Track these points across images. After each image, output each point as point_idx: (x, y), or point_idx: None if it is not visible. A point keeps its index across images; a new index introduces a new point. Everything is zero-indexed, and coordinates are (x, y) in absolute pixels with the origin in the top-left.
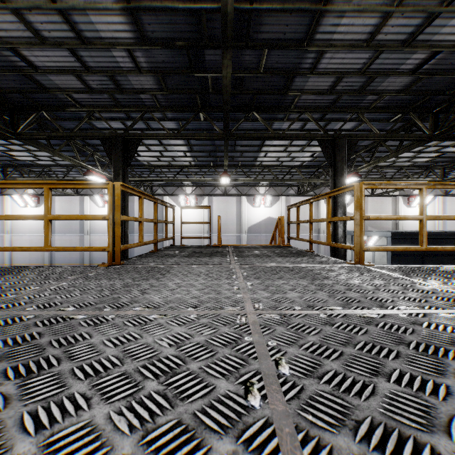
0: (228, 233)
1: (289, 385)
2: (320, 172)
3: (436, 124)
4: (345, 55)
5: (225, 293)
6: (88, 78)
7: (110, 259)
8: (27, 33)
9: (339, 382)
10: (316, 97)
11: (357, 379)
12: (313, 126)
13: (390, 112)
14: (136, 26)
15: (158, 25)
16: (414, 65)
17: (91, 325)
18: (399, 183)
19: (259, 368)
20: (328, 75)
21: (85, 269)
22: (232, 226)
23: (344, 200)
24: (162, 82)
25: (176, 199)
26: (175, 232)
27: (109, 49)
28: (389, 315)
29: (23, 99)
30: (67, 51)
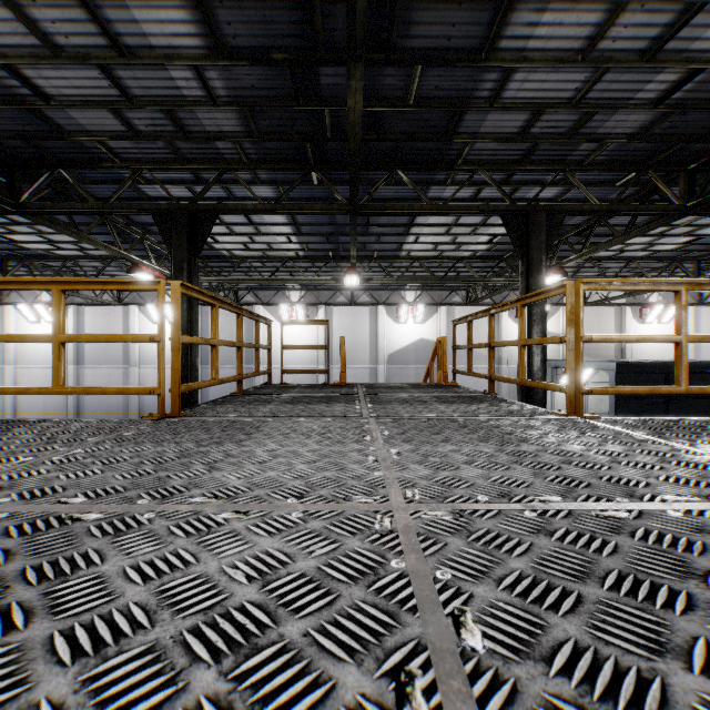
0: (357, 364)
1: (487, 680)
2: (503, 267)
3: (691, 190)
4: (546, 75)
5: (354, 470)
6: (132, 115)
7: (162, 408)
8: (30, 40)
9: (588, 672)
10: (499, 146)
11: (623, 663)
12: (493, 193)
13: (617, 170)
14: (208, 27)
15: (243, 26)
16: (659, 92)
17: (108, 535)
18: (642, 281)
19: (422, 635)
20: (518, 108)
21: (120, 424)
22: (364, 353)
23: (543, 311)
24: (251, 122)
25: (275, 310)
26: (274, 363)
27: (165, 66)
28: (650, 513)
29: (29, 149)
30: (97, 70)
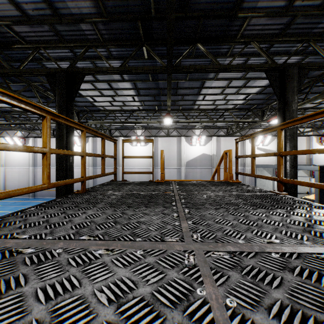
0: (170, 166)
1: None
2: (249, 115)
3: None
4: None
5: None
6: (20, 0)
7: None
8: None
9: None
10: (267, 21)
11: None
12: (254, 63)
13: None
14: None
15: None
16: None
17: None
18: None
19: None
20: None
21: None
22: (174, 161)
23: (295, 132)
24: (99, 2)
25: None
26: (129, 166)
27: None
28: None
29: None
30: None
